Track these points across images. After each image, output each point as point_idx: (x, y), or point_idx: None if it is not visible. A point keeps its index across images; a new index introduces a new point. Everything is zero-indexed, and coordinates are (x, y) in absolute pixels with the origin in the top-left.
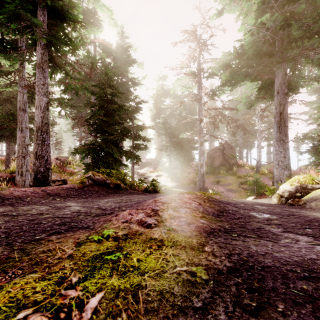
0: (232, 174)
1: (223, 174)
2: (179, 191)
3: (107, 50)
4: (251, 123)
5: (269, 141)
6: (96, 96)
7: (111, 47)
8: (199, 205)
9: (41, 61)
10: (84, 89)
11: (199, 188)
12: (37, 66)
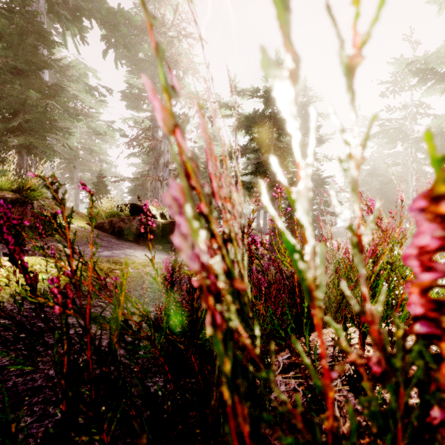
0: None
1: None
2: None
3: None
4: None
5: None
6: None
7: None
8: None
9: (272, 196)
10: None
11: None
12: (270, 199)
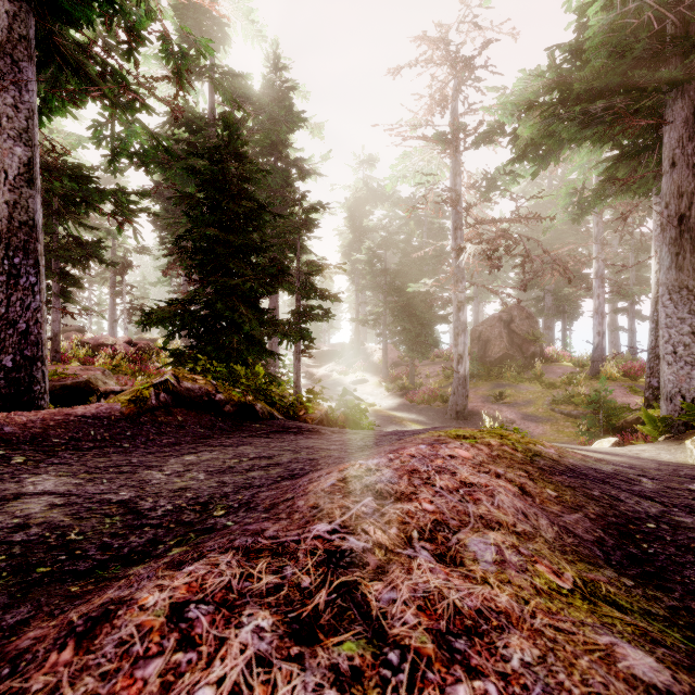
0: (532, 379)
1: (510, 379)
2: (408, 419)
3: (239, 91)
4: (579, 258)
5: (615, 303)
6: (201, 179)
7: (225, 16)
8: (524, 501)
9: (8, 36)
10: (185, 180)
11: (454, 412)
12: None
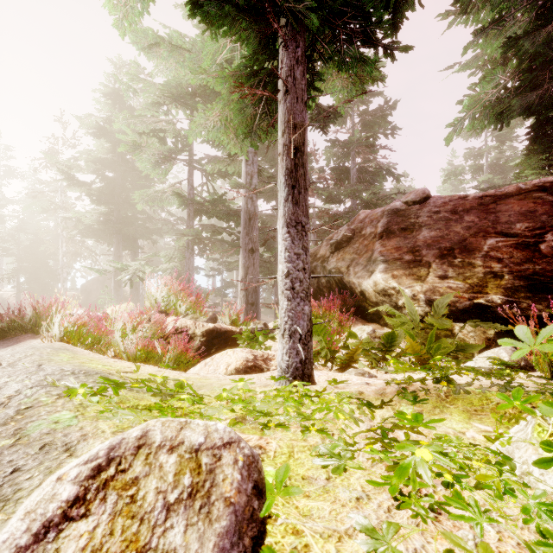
0: None
1: None
2: None
3: None
4: None
5: None
6: None
7: None
8: None
9: None
10: None
11: None
12: None
